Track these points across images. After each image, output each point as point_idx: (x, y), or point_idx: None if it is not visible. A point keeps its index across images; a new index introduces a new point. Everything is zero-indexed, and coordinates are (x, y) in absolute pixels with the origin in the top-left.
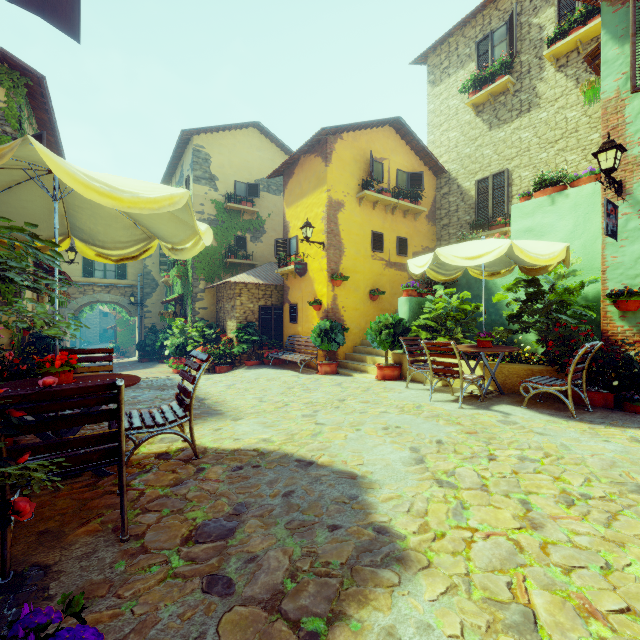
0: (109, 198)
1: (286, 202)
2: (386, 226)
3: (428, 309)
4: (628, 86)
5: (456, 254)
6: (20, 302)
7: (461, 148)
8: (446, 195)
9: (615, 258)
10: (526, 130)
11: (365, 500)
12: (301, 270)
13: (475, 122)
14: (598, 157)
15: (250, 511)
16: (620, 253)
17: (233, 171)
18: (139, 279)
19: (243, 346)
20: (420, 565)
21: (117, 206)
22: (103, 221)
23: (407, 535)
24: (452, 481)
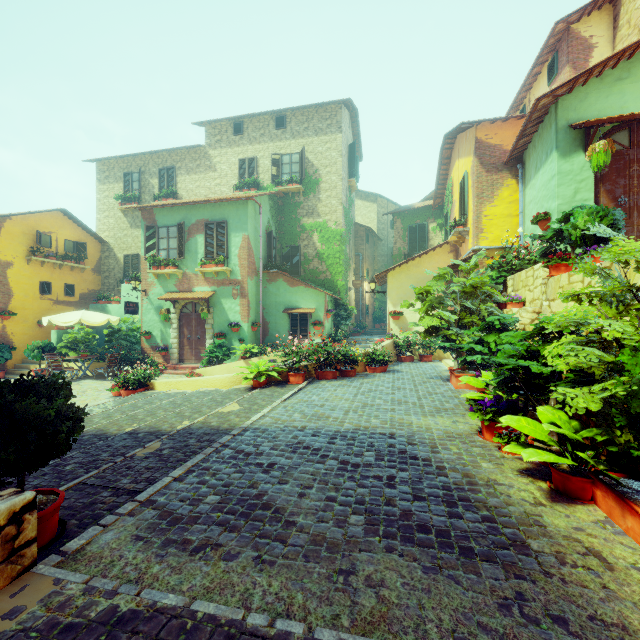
0: None
1: None
2: (55, 277)
3: (64, 338)
4: (148, 255)
5: (59, 320)
6: None
7: (116, 231)
8: (108, 257)
9: (145, 319)
10: None
11: None
12: None
13: (124, 219)
14: (132, 282)
15: None
16: (146, 317)
17: None
18: None
19: None
20: None
21: None
22: None
23: None
24: None
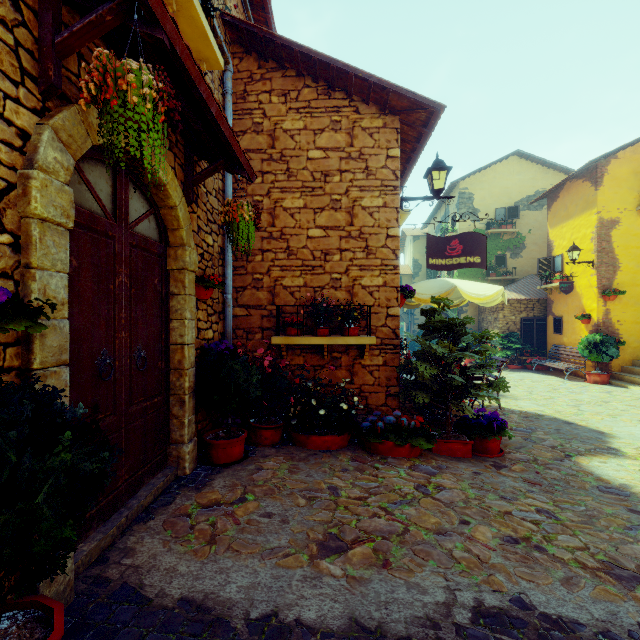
0: (476, 299)
1: (549, 223)
2: None
3: None
4: None
5: None
6: None
7: None
8: None
9: None
10: None
11: (606, 440)
12: (566, 288)
13: None
14: None
15: (537, 429)
16: None
17: (493, 200)
18: None
19: (506, 352)
20: (629, 458)
21: (479, 301)
22: None
23: (627, 452)
24: None
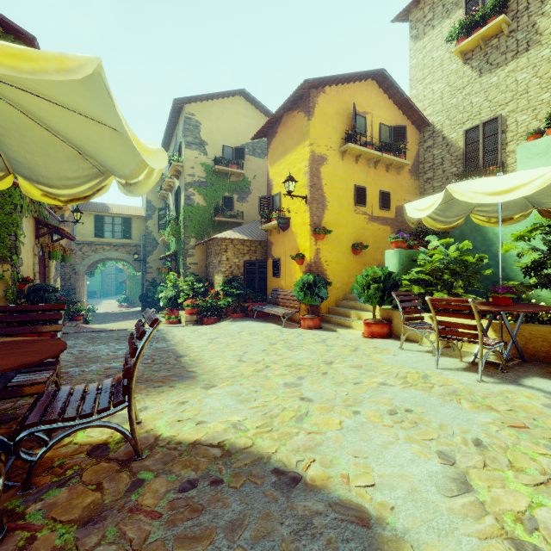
0: None
1: (269, 161)
2: (369, 180)
3: (423, 261)
4: None
5: (476, 189)
6: (14, 256)
7: (447, 99)
8: (430, 148)
9: None
10: (524, 71)
11: None
12: (284, 224)
13: (463, 70)
14: None
15: None
16: None
17: (221, 136)
18: (142, 239)
19: (228, 299)
20: None
21: None
22: (38, 149)
23: None
24: (543, 547)
